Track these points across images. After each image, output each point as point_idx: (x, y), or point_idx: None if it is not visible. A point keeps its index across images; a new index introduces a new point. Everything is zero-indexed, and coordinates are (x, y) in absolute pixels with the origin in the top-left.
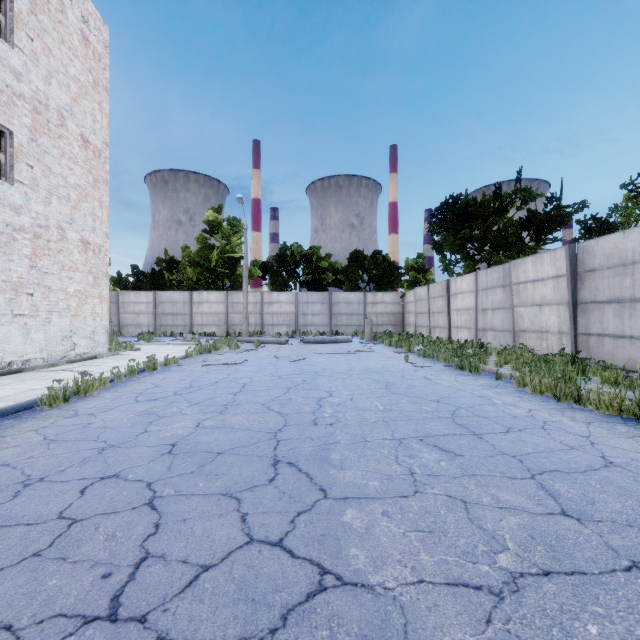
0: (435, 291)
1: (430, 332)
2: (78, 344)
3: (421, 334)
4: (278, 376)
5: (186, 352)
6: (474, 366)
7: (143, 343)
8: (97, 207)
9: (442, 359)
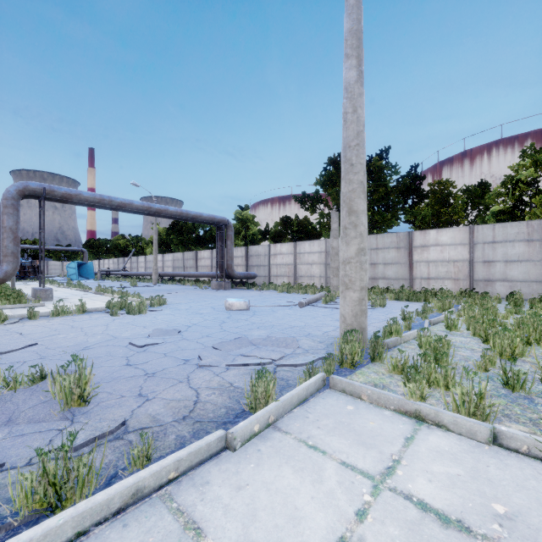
0: None
1: None
2: None
3: None
4: None
5: None
6: None
7: None
8: None
9: None
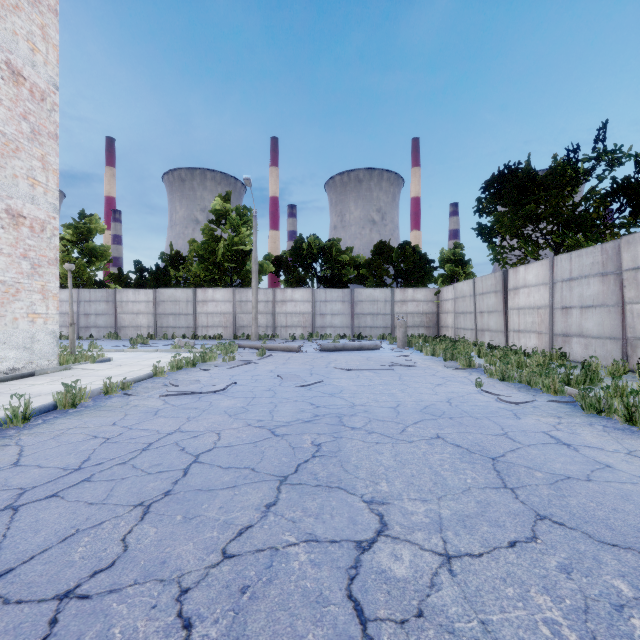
0: (484, 285)
1: (476, 336)
2: (1, 357)
3: (464, 338)
4: (270, 428)
5: (154, 368)
6: (639, 413)
7: (126, 350)
8: (38, 168)
9: (543, 387)
